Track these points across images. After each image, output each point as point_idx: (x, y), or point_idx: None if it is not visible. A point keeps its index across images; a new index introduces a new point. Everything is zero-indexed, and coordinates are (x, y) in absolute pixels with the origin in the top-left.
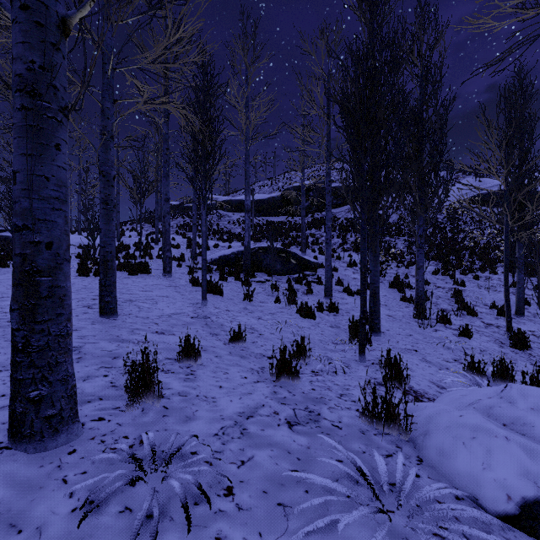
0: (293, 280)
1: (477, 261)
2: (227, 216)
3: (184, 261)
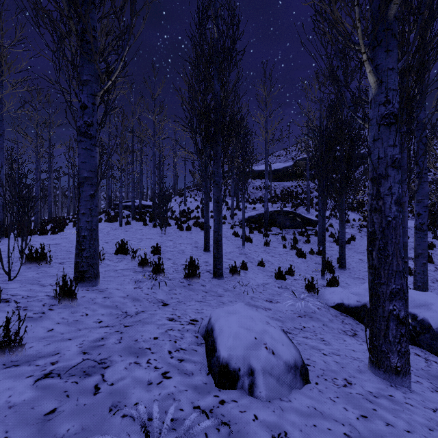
0: (297, 233)
1: None
2: (251, 183)
3: (226, 220)
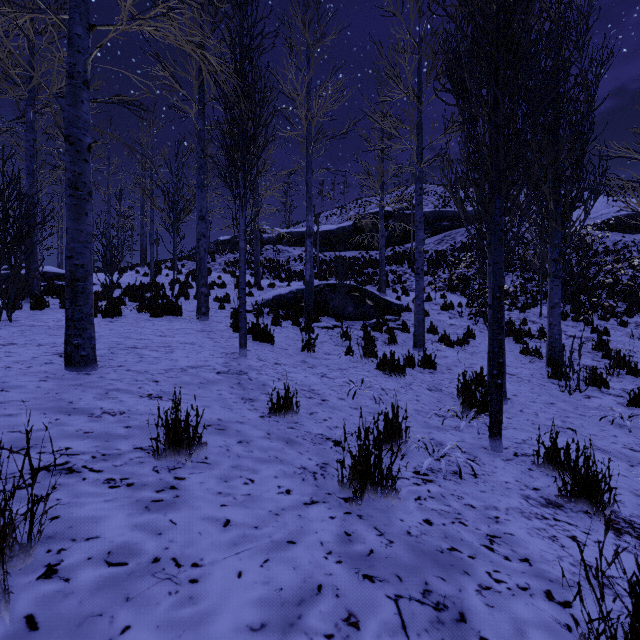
0: (369, 326)
1: (620, 302)
2: (286, 251)
3: (229, 303)
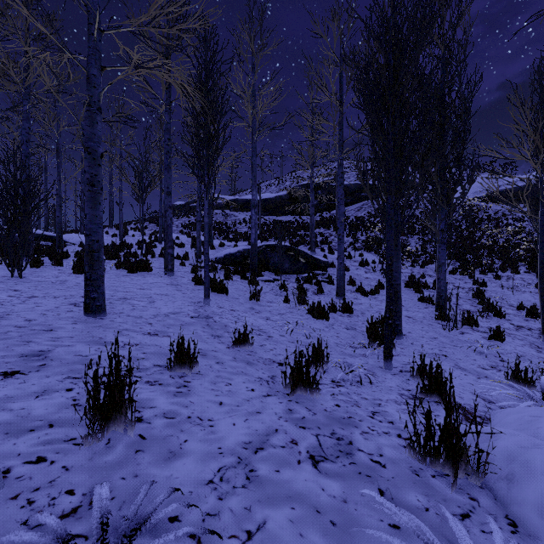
0: (302, 279)
1: (497, 260)
2: (233, 215)
3: (188, 260)
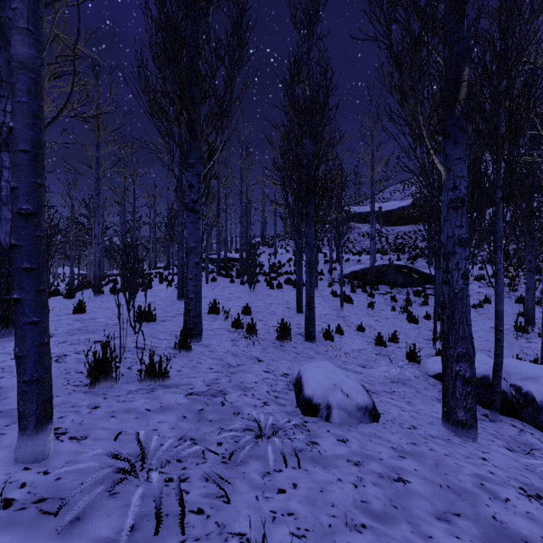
0: (412, 293)
1: None
2: (357, 228)
3: (323, 276)
